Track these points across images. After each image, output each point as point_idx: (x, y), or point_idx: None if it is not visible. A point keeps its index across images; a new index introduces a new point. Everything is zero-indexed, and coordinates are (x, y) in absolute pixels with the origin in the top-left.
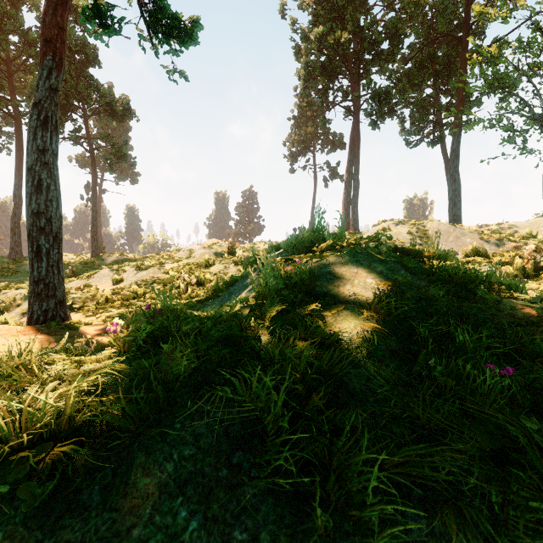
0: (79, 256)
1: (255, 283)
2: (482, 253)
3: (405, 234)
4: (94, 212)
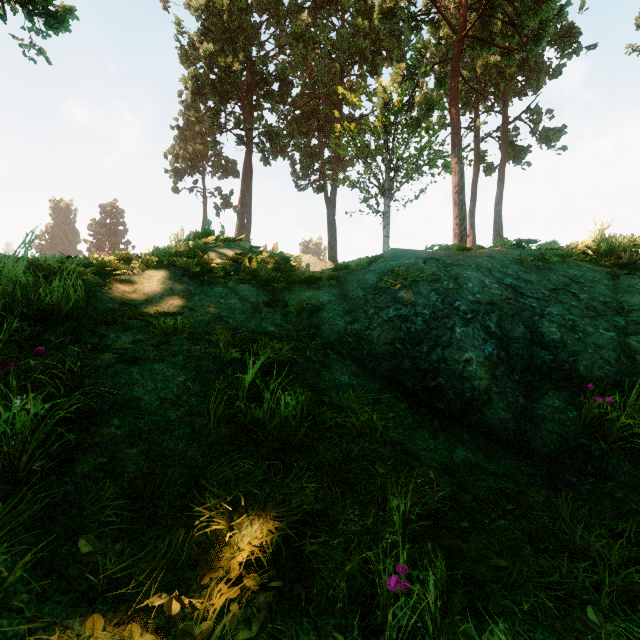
0: None
1: None
2: None
3: None
4: None
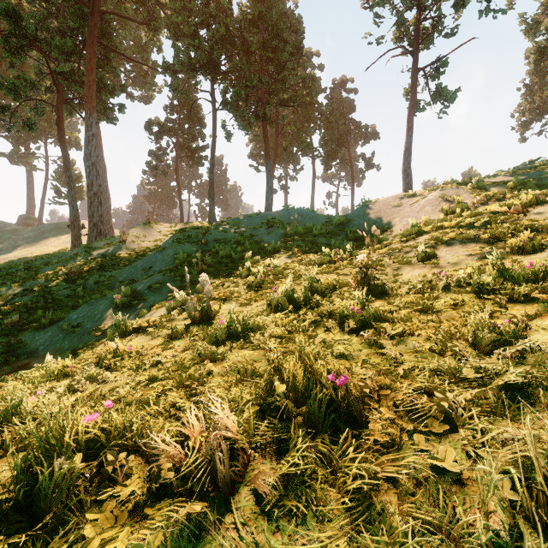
0: None
1: None
2: None
3: None
4: (352, 205)
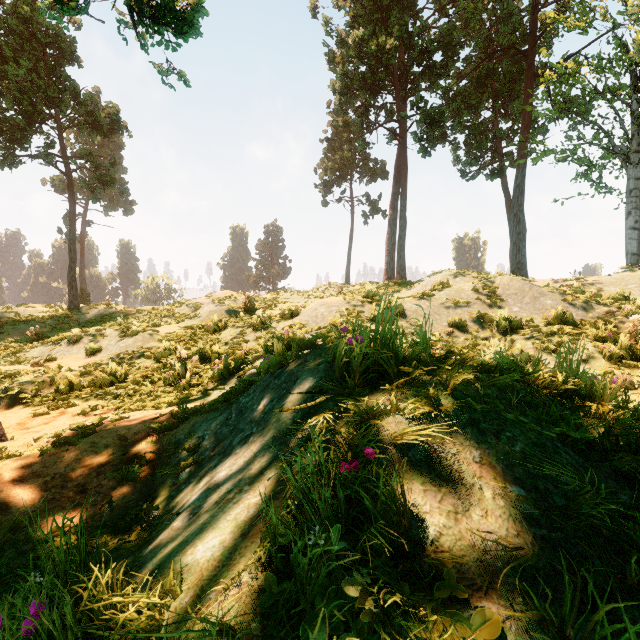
0: (52, 308)
1: (278, 430)
2: (568, 320)
3: (469, 292)
4: (72, 252)
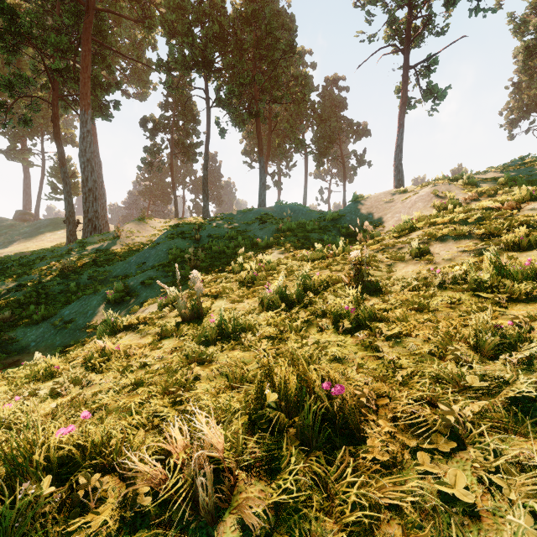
0: None
1: None
2: None
3: None
4: (344, 201)
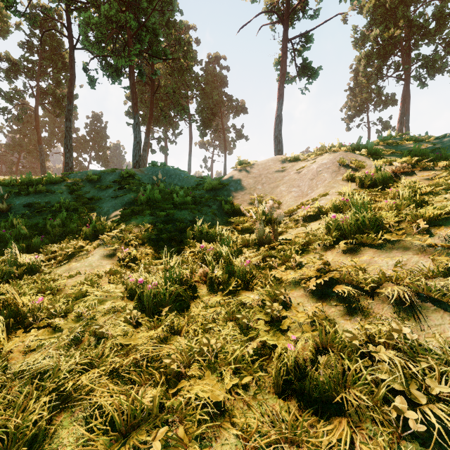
0: None
1: None
2: None
3: None
4: (225, 170)
